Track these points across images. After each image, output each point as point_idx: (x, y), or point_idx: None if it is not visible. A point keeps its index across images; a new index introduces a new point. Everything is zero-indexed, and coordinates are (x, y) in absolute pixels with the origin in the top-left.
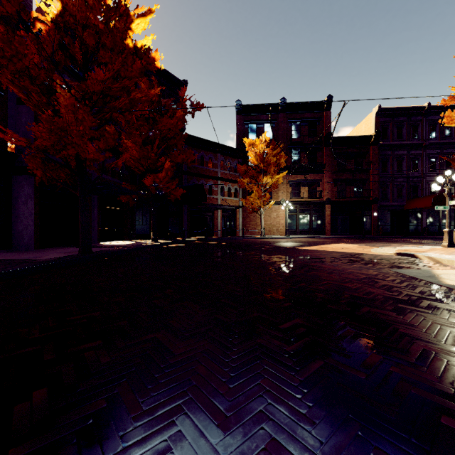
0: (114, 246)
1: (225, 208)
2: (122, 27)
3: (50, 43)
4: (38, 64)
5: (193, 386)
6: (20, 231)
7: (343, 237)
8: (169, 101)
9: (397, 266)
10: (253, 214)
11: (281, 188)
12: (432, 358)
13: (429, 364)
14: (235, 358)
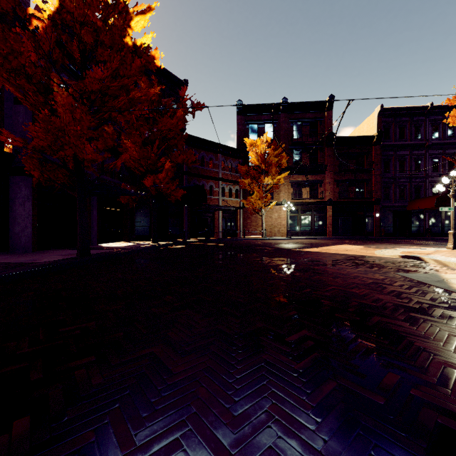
0: (114, 248)
1: (225, 209)
2: (121, 24)
3: (47, 40)
4: (34, 62)
5: (193, 414)
6: (18, 233)
7: (345, 238)
8: (169, 101)
9: (404, 269)
10: (254, 215)
11: (283, 189)
12: (455, 378)
13: (453, 385)
14: (239, 378)
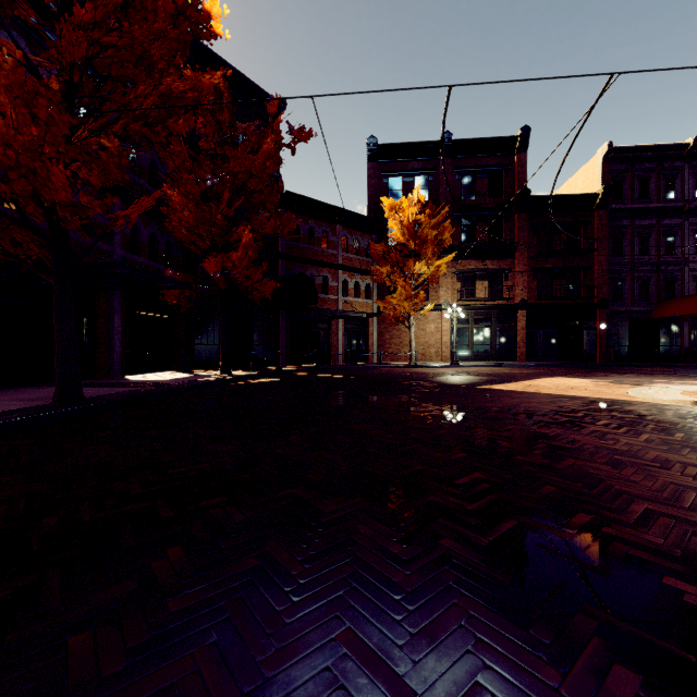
0: (145, 383)
1: (349, 316)
2: None
3: None
4: None
5: None
6: None
7: (550, 366)
8: (251, 126)
9: None
10: (396, 326)
11: (444, 283)
12: None
13: None
14: None
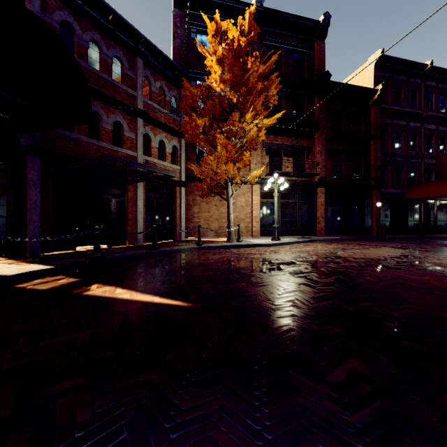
0: None
1: (154, 177)
2: None
3: None
4: None
5: None
6: None
7: (355, 240)
8: None
9: None
10: (206, 199)
11: (254, 156)
12: None
13: None
14: None
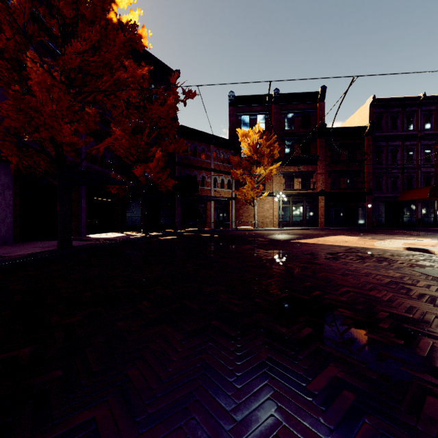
0: (101, 239)
1: (217, 200)
2: None
3: (21, 12)
4: (10, 38)
5: None
6: None
7: (338, 229)
8: (160, 89)
9: (417, 264)
10: (246, 205)
11: (275, 180)
12: None
13: None
14: None
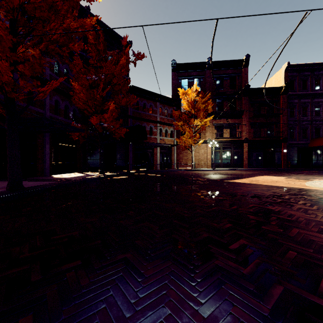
0: (60, 179)
1: (162, 146)
2: None
3: None
4: None
5: None
6: None
7: (259, 170)
8: (114, 52)
9: None
10: (185, 151)
11: (208, 130)
12: None
13: None
14: None
